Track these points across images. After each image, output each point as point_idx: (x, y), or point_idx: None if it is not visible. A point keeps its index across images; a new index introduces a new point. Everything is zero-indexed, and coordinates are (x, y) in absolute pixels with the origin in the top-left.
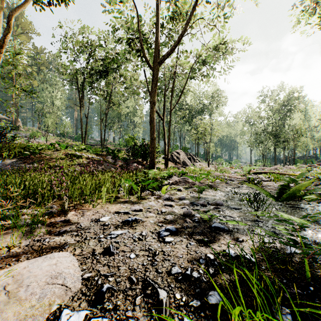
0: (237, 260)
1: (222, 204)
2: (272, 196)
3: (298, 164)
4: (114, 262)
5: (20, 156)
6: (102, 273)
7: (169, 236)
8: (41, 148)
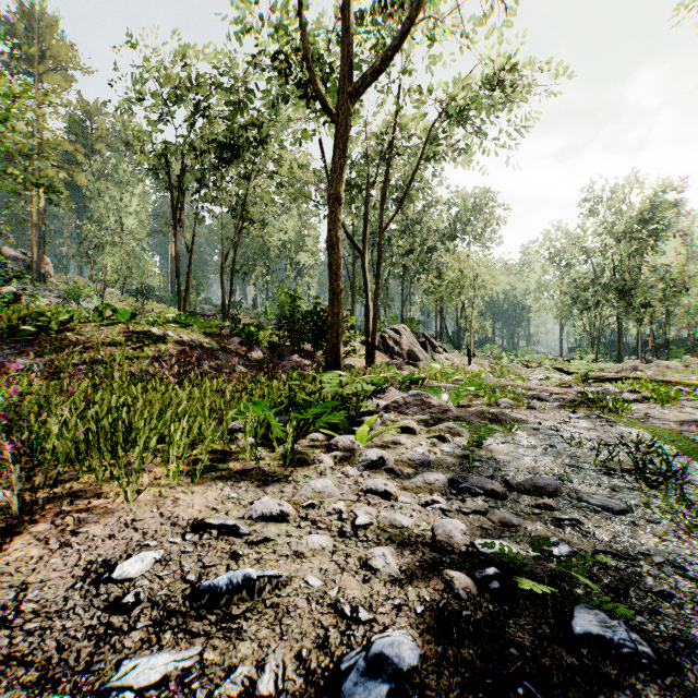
0: None
1: (556, 489)
2: None
3: (684, 357)
4: None
5: (14, 337)
6: None
7: None
8: (66, 317)
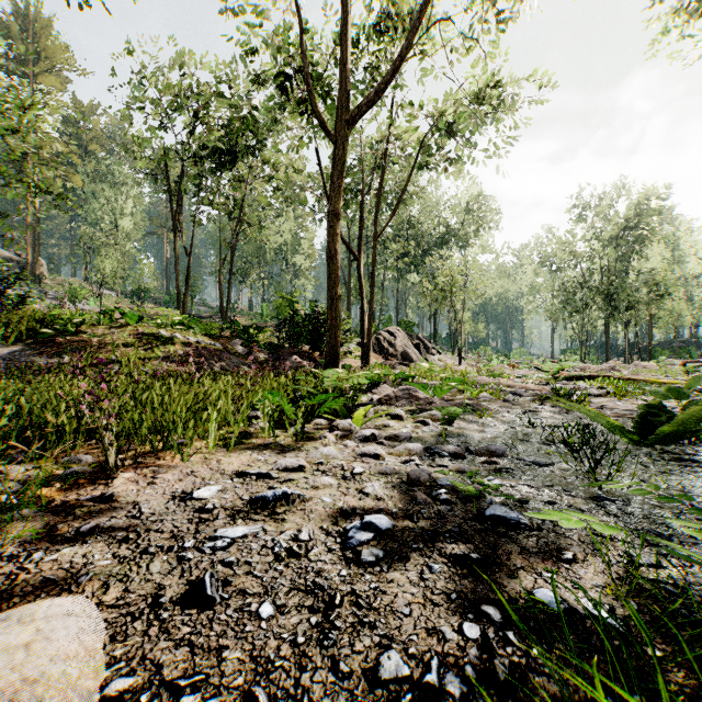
0: (573, 626)
1: (503, 452)
2: (626, 434)
3: (661, 358)
4: (209, 633)
5: (32, 338)
6: (168, 675)
7: (373, 546)
8: (81, 320)
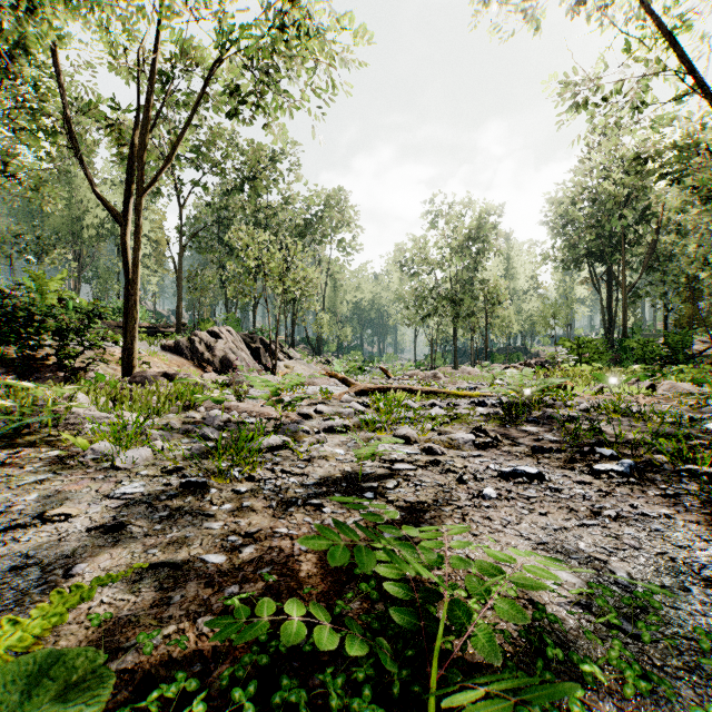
0: None
1: None
2: None
3: (486, 363)
4: None
5: None
6: None
7: None
8: None
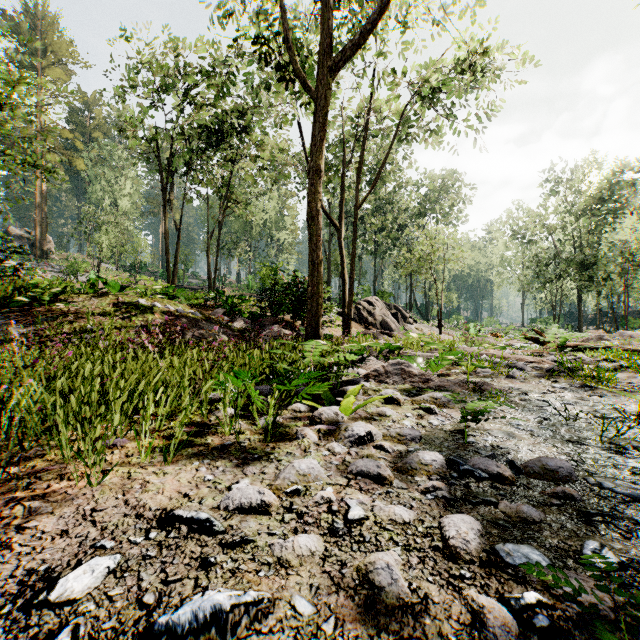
0: None
1: (570, 472)
2: None
3: None
4: None
5: (9, 307)
6: None
7: None
8: (58, 289)
